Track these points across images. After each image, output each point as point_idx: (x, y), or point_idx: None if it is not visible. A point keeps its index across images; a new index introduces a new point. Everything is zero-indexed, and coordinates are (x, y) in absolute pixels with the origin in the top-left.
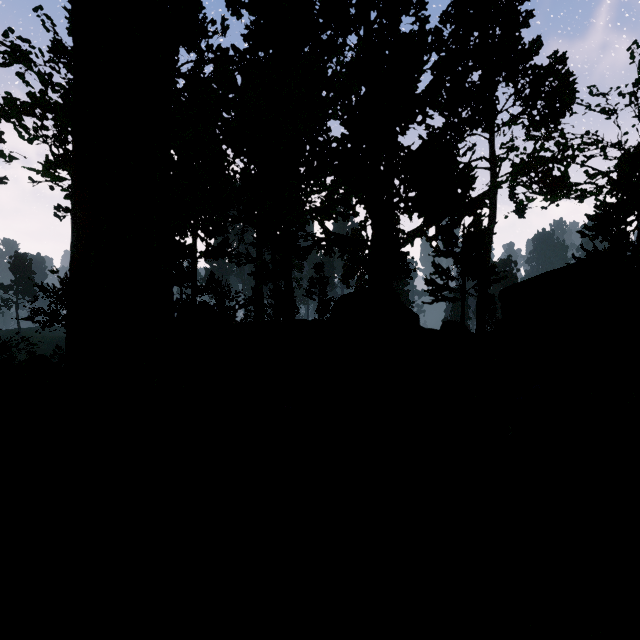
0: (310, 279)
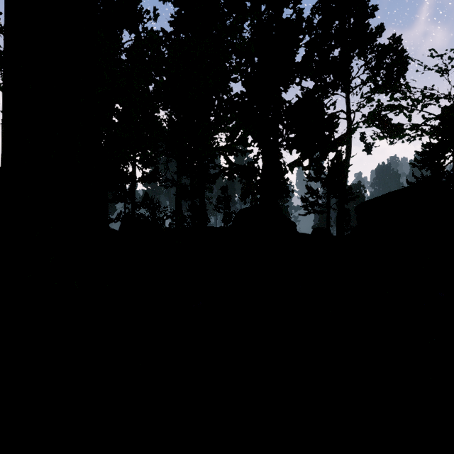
0: (218, 197)
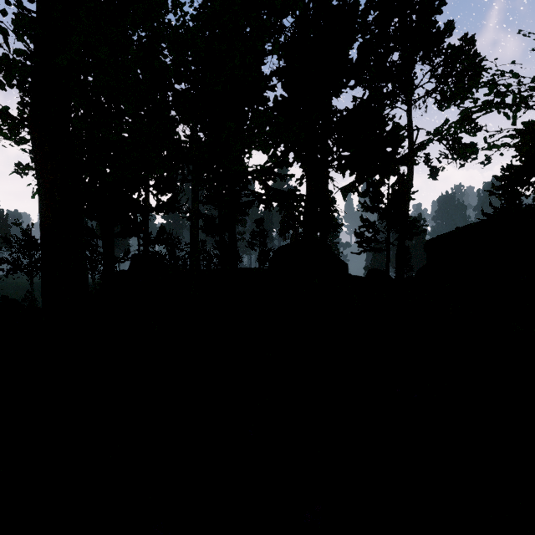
0: (252, 232)
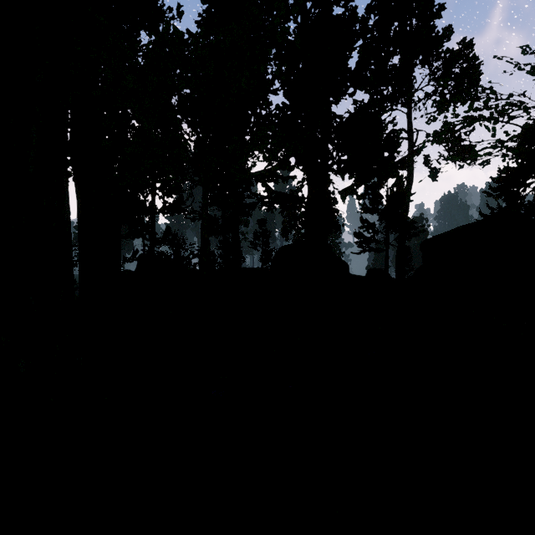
0: (254, 233)
